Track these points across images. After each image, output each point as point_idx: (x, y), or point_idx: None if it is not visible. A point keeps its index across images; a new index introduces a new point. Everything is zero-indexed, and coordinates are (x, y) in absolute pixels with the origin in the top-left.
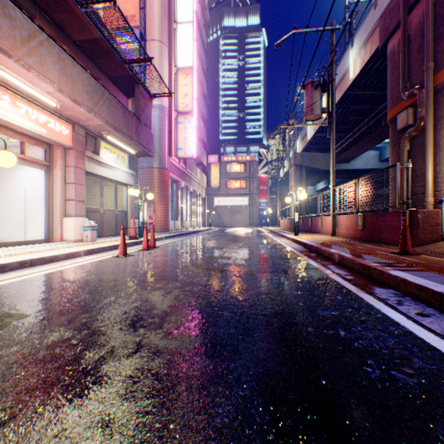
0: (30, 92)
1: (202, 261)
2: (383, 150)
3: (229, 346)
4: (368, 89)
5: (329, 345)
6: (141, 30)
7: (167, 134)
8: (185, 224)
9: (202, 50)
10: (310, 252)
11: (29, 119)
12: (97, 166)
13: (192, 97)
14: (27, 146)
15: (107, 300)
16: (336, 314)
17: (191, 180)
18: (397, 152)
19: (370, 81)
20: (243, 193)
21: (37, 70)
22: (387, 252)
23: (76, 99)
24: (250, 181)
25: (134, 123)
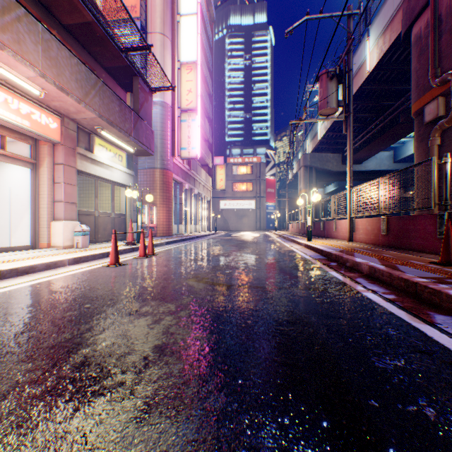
0: (8, 77)
1: (204, 273)
2: (397, 150)
3: (242, 449)
4: (385, 83)
5: (422, 448)
6: (142, 22)
7: (170, 132)
8: (189, 228)
9: (208, 46)
10: (329, 261)
11: (8, 109)
12: (90, 165)
13: (196, 93)
14: (12, 142)
15: (69, 335)
16: (401, 366)
17: (195, 182)
18: (425, 147)
19: (387, 74)
20: (250, 196)
21: (13, 49)
22: (425, 262)
23: (63, 87)
24: (257, 183)
25: (132, 117)
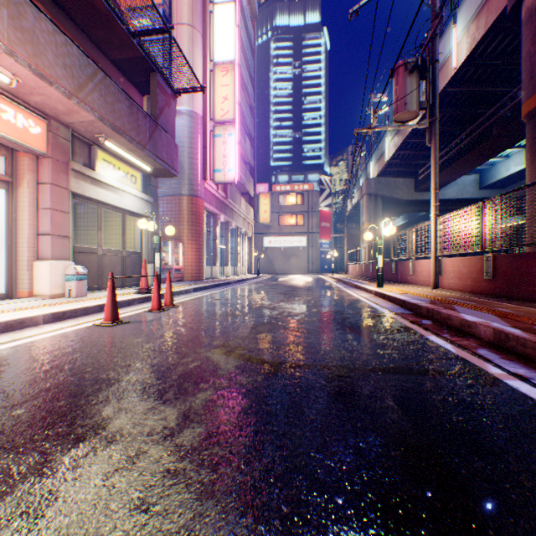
0: None
1: (239, 338)
2: (485, 173)
3: None
4: (475, 85)
5: None
6: (165, 10)
7: (200, 150)
8: (226, 271)
9: (248, 47)
10: (418, 317)
11: None
12: (90, 186)
13: (234, 101)
14: None
15: None
16: None
17: (233, 214)
18: None
19: (479, 72)
20: (300, 231)
21: None
22: None
23: (43, 72)
24: (308, 216)
25: (147, 125)
